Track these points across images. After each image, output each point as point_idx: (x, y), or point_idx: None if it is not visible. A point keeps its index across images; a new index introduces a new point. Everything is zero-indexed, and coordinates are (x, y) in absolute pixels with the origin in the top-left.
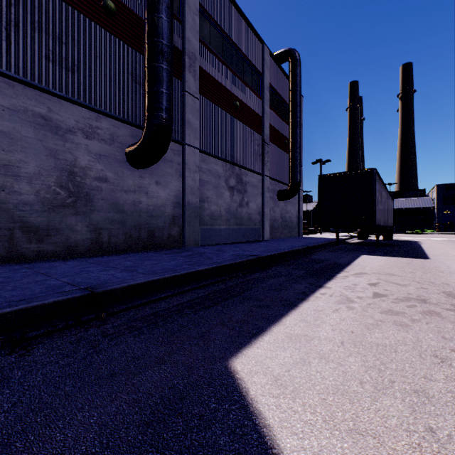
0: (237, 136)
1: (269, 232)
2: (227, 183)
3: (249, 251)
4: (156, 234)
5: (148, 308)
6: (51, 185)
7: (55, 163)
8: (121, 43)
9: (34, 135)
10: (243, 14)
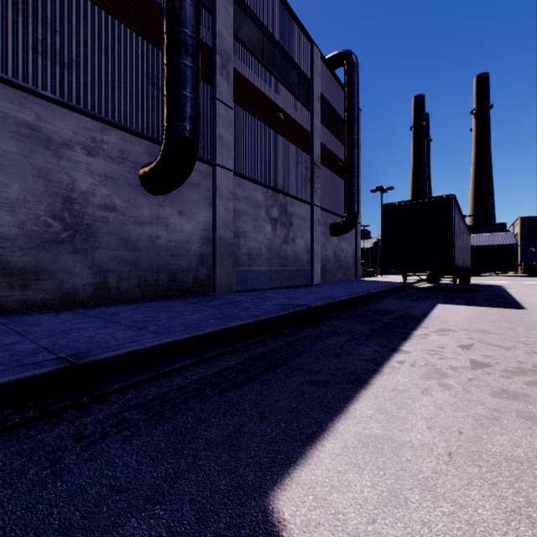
0: (281, 157)
1: (319, 274)
2: (269, 214)
3: (296, 299)
4: (179, 278)
5: (154, 386)
6: (40, 214)
7: (45, 186)
8: (133, 34)
9: (17, 149)
10: (288, 6)
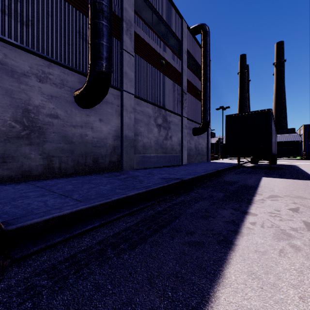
0: (163, 87)
1: (186, 158)
2: (156, 122)
3: (173, 174)
4: (100, 161)
5: (67, 246)
6: (7, 119)
7: (10, 101)
8: (70, 6)
9: None
10: None
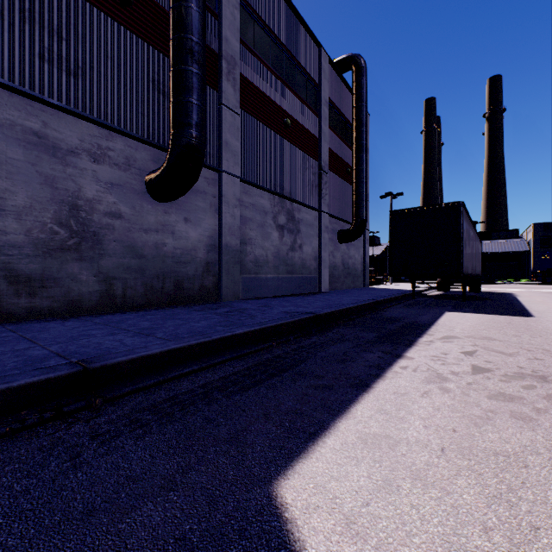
0: (288, 163)
1: (327, 282)
2: (276, 221)
3: (303, 306)
4: (185, 286)
5: (163, 389)
6: (47, 222)
7: (52, 193)
8: (139, 40)
9: (24, 157)
10: (295, 10)
